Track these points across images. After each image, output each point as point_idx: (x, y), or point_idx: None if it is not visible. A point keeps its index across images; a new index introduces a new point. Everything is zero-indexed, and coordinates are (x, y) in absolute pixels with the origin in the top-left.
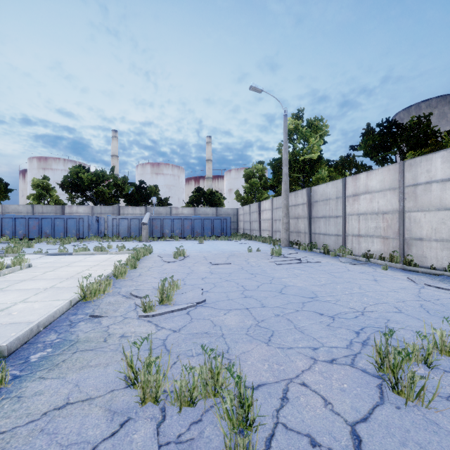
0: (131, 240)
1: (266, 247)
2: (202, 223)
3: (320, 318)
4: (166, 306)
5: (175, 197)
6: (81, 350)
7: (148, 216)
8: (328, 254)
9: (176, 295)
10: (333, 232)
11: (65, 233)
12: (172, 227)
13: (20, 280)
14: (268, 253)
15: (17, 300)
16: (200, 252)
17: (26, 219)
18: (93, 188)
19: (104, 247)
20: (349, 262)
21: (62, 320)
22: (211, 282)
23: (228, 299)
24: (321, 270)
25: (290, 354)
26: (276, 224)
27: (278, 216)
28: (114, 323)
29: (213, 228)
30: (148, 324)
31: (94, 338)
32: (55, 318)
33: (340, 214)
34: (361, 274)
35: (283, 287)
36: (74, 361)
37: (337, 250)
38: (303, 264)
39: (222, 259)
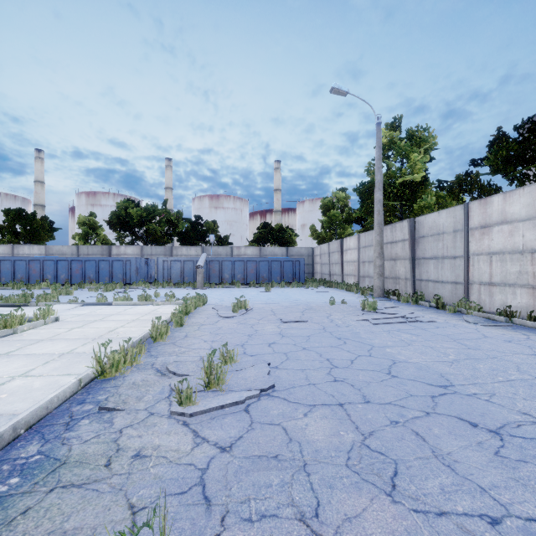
0: (184, 287)
1: (353, 298)
2: (270, 266)
3: (474, 434)
4: (214, 393)
5: (237, 235)
6: (62, 485)
7: (204, 258)
8: (443, 309)
9: (230, 373)
10: (449, 278)
11: (111, 278)
12: (233, 271)
13: (36, 340)
14: (357, 306)
15: (18, 372)
16: (266, 303)
17: (68, 261)
18: (143, 225)
19: (150, 296)
20: (479, 323)
21: (59, 414)
22: (282, 351)
23: (308, 384)
24: (442, 335)
25: (446, 533)
26: (365, 267)
27: (367, 256)
28: (131, 425)
29: (283, 272)
30: (182, 430)
31: (92, 457)
32: (49, 409)
33: (460, 253)
34: (508, 344)
35: (392, 365)
36: (42, 516)
37: (456, 304)
38: (411, 325)
39: (296, 315)
